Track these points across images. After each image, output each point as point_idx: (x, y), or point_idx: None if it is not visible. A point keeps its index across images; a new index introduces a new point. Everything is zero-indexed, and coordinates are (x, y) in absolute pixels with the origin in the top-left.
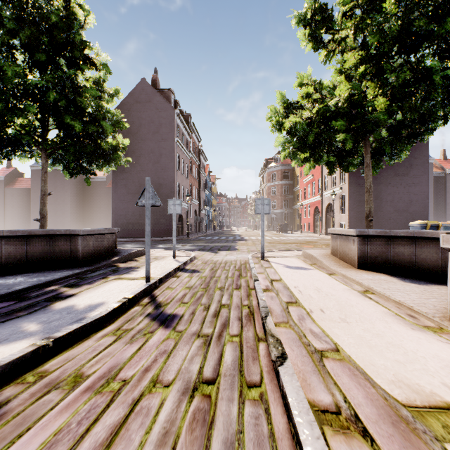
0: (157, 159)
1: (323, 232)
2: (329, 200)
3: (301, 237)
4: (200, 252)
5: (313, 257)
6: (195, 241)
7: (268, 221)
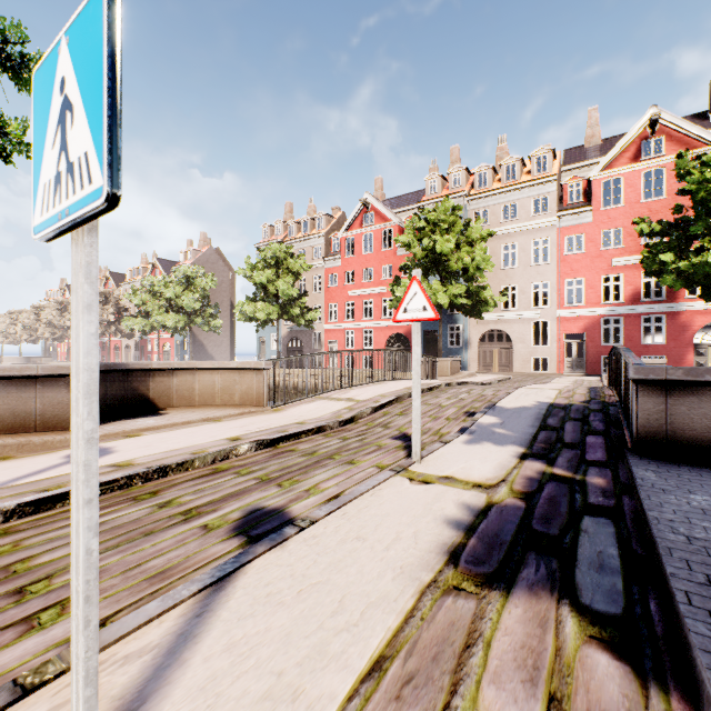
0: None
1: None
2: None
3: None
4: None
5: None
6: None
7: None
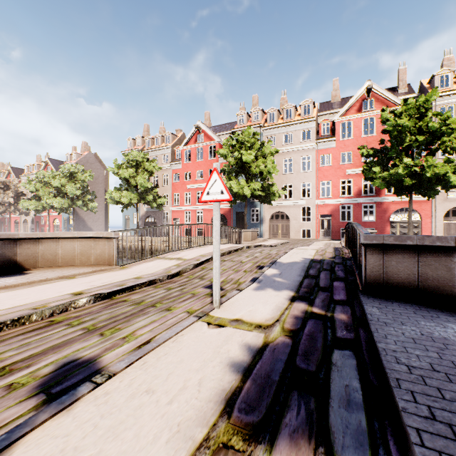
0: None
1: None
2: None
3: None
4: None
5: None
6: None
7: None
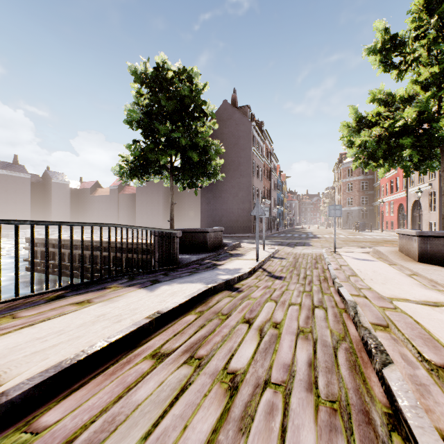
0: (236, 167)
1: None
2: (416, 196)
3: (380, 236)
4: (280, 247)
5: (381, 253)
6: (271, 238)
7: (343, 218)
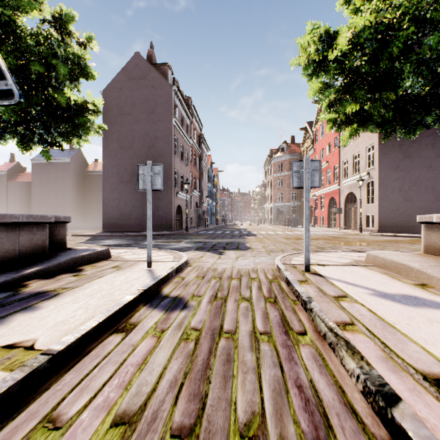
0: (152, 143)
1: (341, 226)
2: (350, 188)
3: (318, 231)
4: (196, 253)
5: (412, 269)
6: (193, 236)
7: (274, 214)
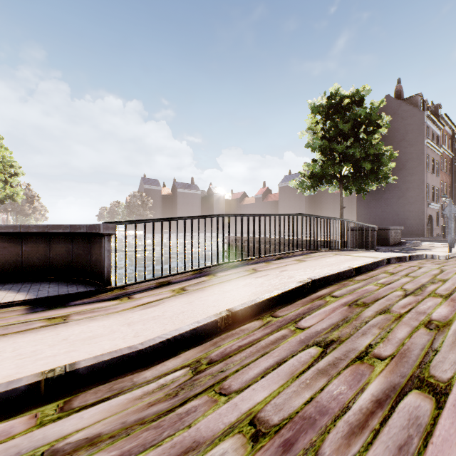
0: (402, 165)
1: None
2: None
3: None
4: None
5: None
6: None
7: None
